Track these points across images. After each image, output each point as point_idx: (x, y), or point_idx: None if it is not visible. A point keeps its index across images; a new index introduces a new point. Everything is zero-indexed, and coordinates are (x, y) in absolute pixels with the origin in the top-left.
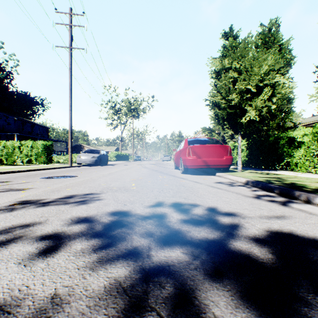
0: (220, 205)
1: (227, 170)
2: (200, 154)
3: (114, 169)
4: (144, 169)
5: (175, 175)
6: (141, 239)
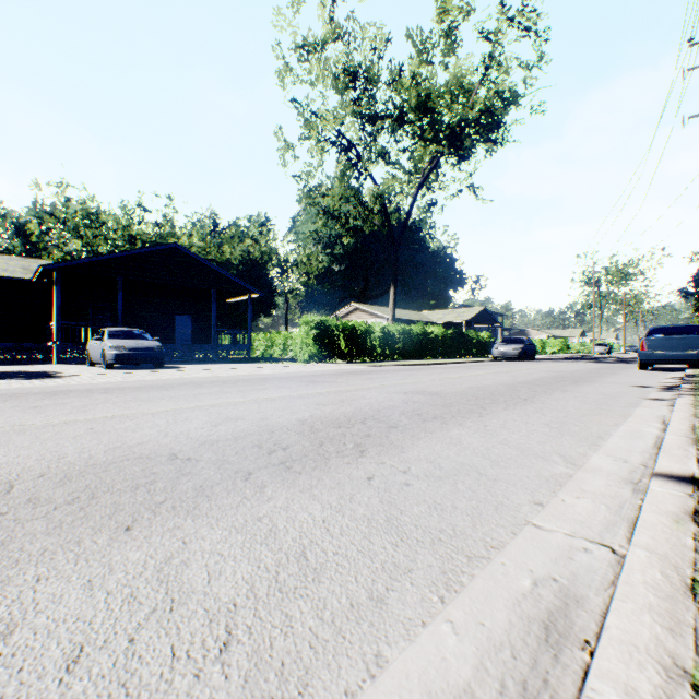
0: None
1: None
2: None
3: None
4: None
5: None
6: None
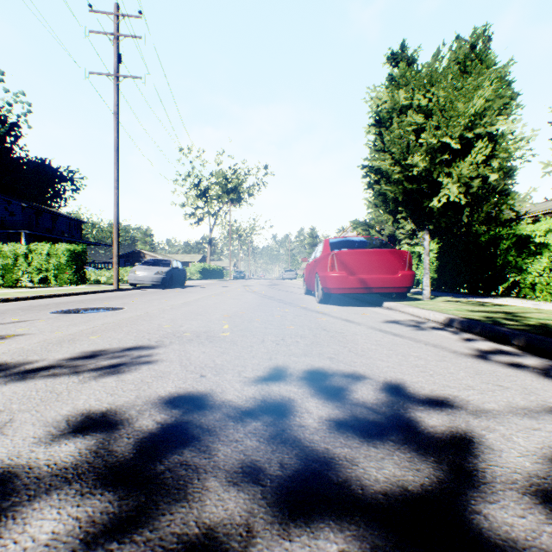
0: (410, 377)
1: (404, 296)
2: (354, 267)
3: (195, 294)
4: (250, 295)
5: (307, 306)
6: (230, 492)
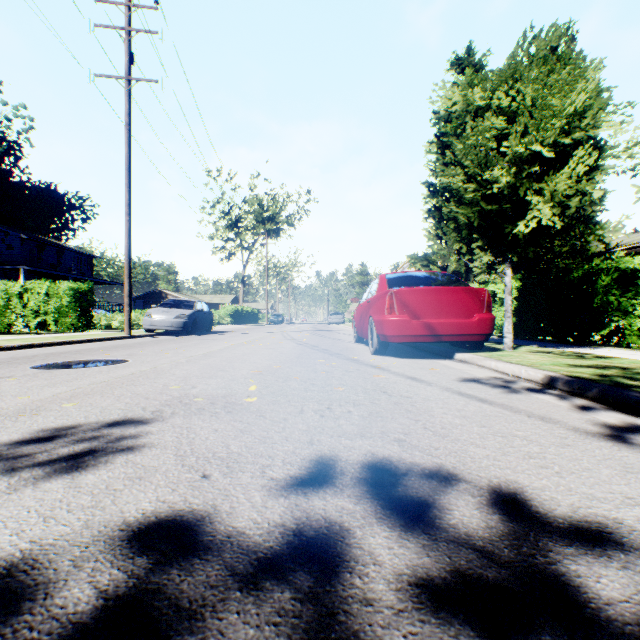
0: (527, 478)
1: (480, 346)
2: (418, 308)
3: (221, 342)
4: (288, 343)
5: (359, 358)
6: None
